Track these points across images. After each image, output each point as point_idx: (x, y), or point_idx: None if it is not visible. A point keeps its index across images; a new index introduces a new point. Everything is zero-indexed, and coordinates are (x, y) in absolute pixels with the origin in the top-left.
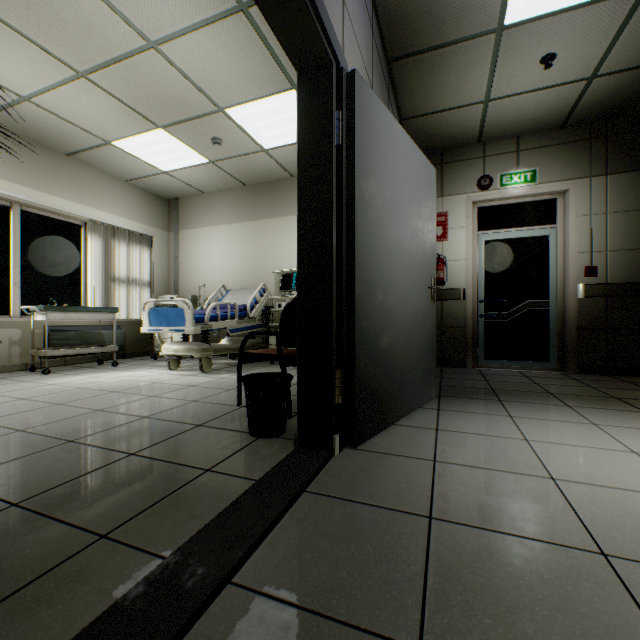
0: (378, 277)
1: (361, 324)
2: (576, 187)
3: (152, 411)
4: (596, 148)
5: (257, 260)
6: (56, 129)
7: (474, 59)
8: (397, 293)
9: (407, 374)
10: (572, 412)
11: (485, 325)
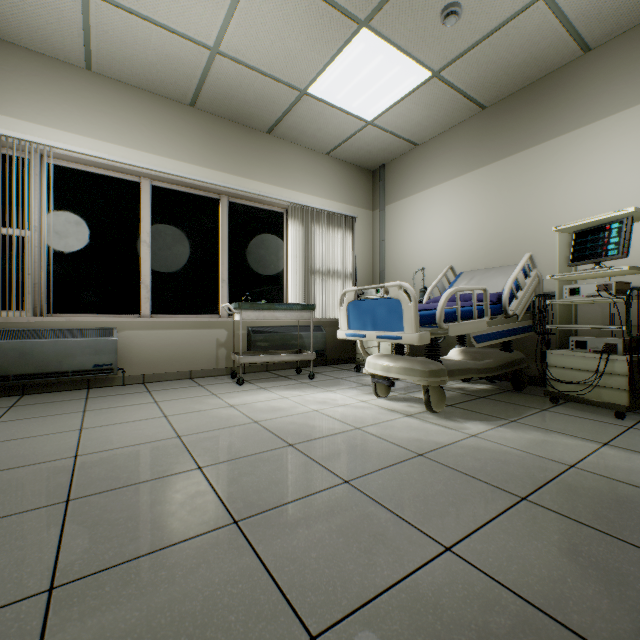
0: None
1: None
2: None
3: (336, 586)
4: None
5: (505, 222)
6: (251, 93)
7: None
8: None
9: None
10: None
11: None
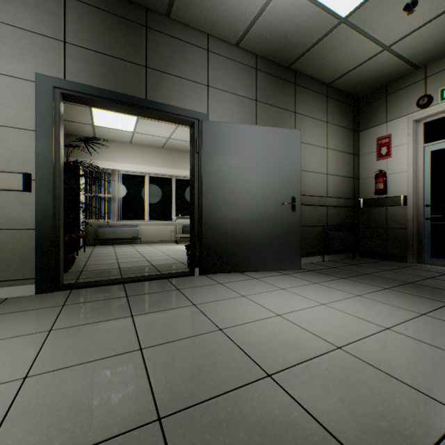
0: (222, 203)
1: (207, 224)
2: None
3: (179, 257)
4: None
5: None
6: (182, 144)
7: (343, 39)
8: (243, 209)
9: (255, 250)
10: (371, 290)
11: (431, 227)
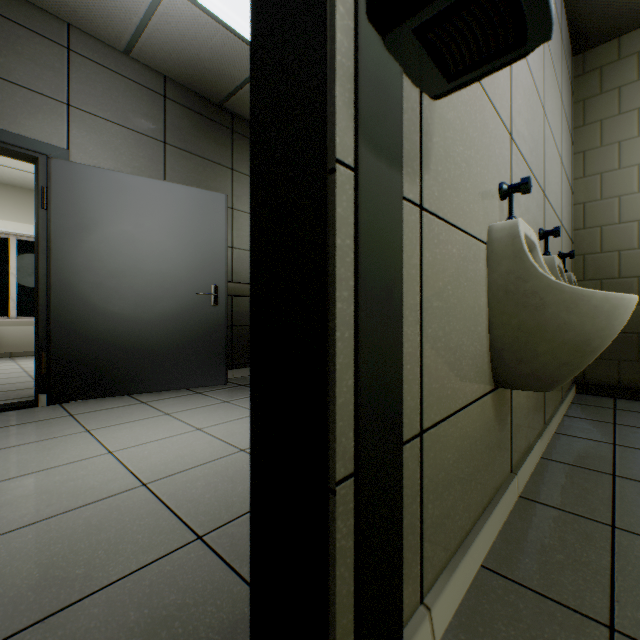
0: (93, 290)
1: (62, 323)
2: None
3: None
4: None
5: None
6: None
7: None
8: (131, 300)
9: (153, 361)
10: None
11: None
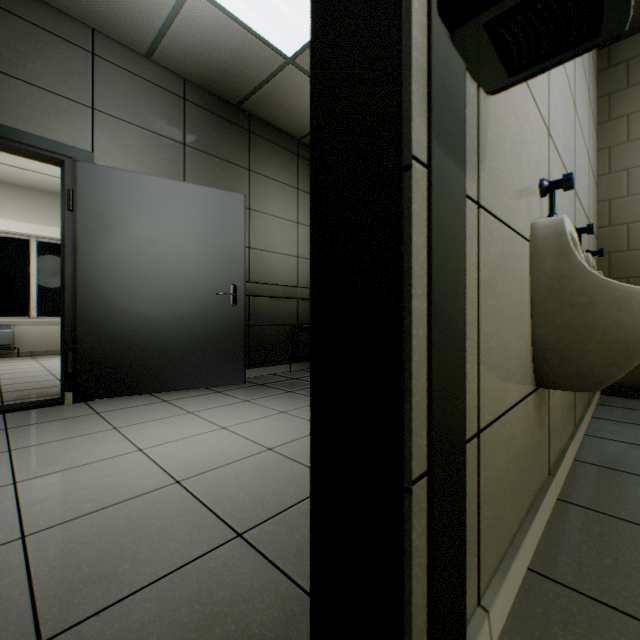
0: (116, 291)
1: (87, 322)
2: None
3: None
4: None
5: None
6: None
7: (299, 85)
8: (153, 300)
9: (174, 360)
10: (306, 404)
11: None
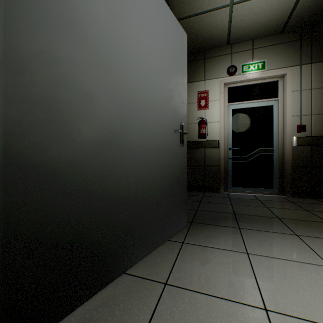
0: (80, 104)
1: (23, 165)
2: (291, 72)
3: None
4: (305, 45)
5: None
6: None
7: None
8: (125, 130)
9: (144, 215)
10: (303, 245)
11: (232, 164)
